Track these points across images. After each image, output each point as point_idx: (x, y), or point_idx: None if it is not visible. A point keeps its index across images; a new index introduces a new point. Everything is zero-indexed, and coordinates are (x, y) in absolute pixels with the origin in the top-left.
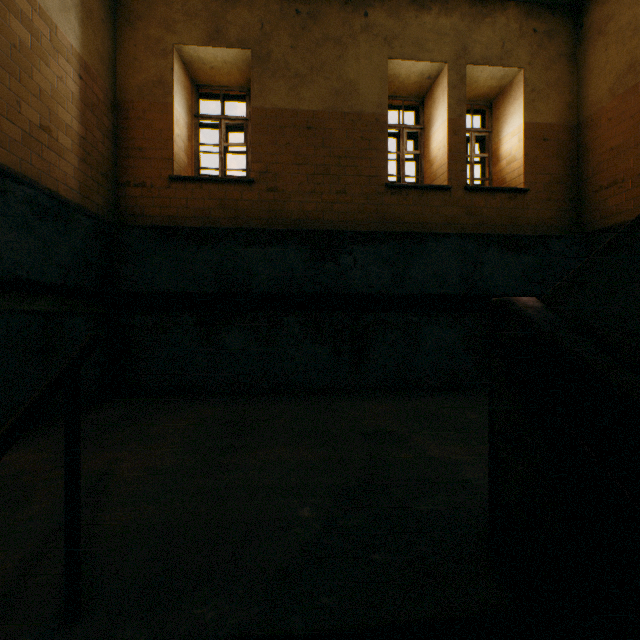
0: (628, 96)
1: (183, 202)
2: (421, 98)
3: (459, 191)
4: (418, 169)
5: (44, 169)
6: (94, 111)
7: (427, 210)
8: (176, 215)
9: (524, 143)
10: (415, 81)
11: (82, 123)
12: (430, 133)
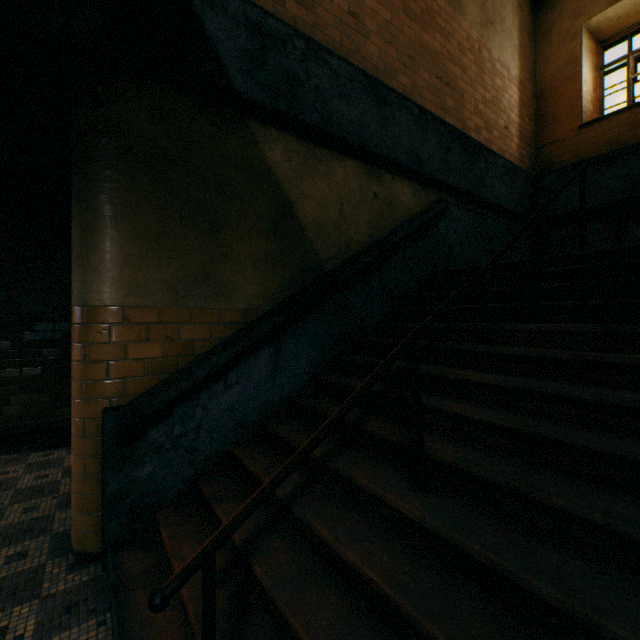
0: None
1: (590, 141)
2: None
3: None
4: None
5: (505, 150)
6: (524, 107)
7: None
8: (583, 153)
9: None
10: None
11: (519, 117)
12: None
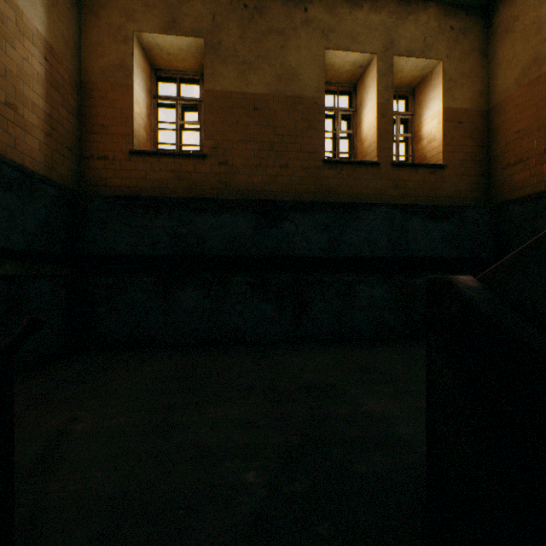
0: (532, 86)
1: (142, 174)
2: (354, 84)
3: (387, 166)
4: (351, 146)
5: (10, 143)
6: (59, 90)
7: (359, 183)
8: (136, 185)
9: (443, 125)
10: (349, 69)
11: (48, 101)
12: (361, 115)
